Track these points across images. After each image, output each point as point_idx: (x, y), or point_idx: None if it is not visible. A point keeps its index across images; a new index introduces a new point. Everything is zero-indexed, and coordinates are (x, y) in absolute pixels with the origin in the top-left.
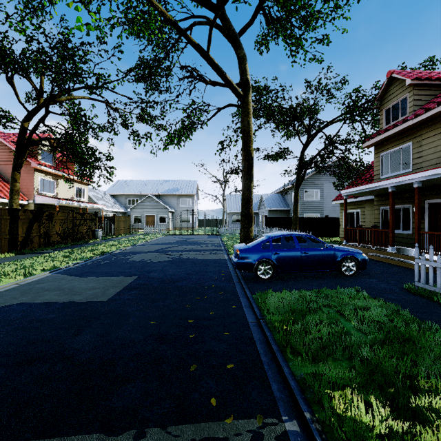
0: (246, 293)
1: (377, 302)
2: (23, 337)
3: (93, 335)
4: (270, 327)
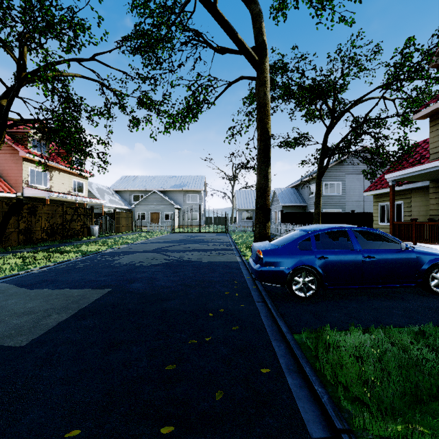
0: (280, 328)
1: None
2: None
3: None
4: None
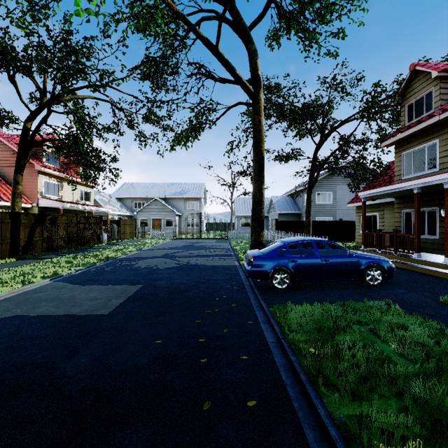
0: (262, 305)
1: (414, 318)
2: (9, 359)
3: (90, 357)
4: (294, 349)
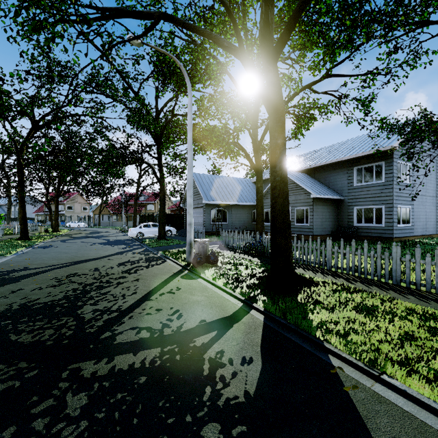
0: None
1: None
2: None
3: None
4: None
